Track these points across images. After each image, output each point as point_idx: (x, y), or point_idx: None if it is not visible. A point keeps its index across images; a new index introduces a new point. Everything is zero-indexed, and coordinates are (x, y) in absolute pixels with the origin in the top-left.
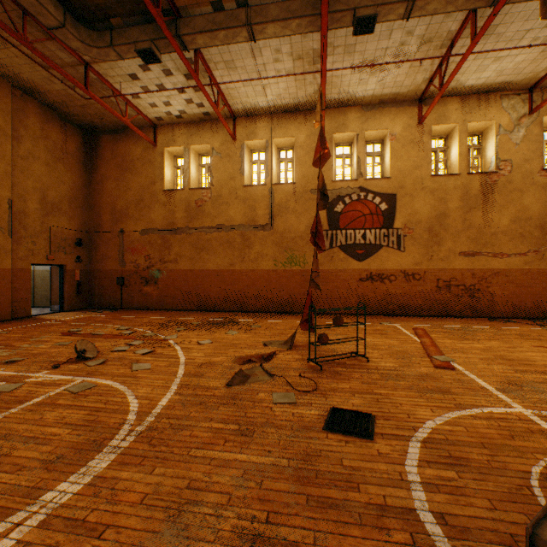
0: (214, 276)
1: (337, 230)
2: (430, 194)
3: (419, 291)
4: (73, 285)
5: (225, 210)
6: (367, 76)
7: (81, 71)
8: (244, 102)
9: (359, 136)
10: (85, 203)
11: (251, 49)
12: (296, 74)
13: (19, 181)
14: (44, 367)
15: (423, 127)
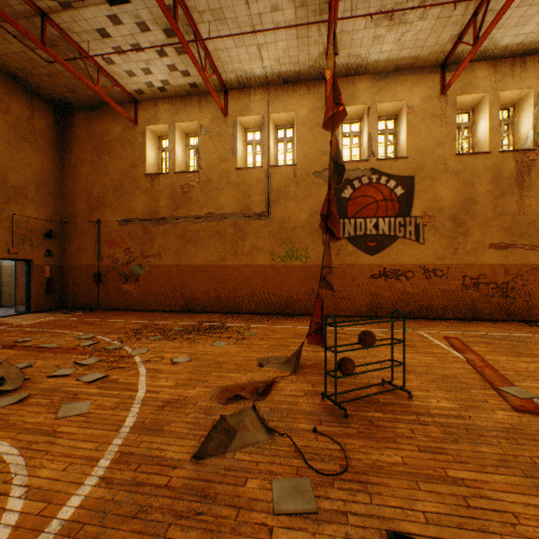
0: (202, 272)
1: (344, 219)
2: (454, 176)
3: (441, 289)
4: (41, 283)
5: (215, 197)
6: (383, 32)
7: (39, 25)
8: (237, 70)
9: (370, 109)
10: (56, 190)
11: None
12: (298, 25)
13: None
14: None
15: (446, 98)
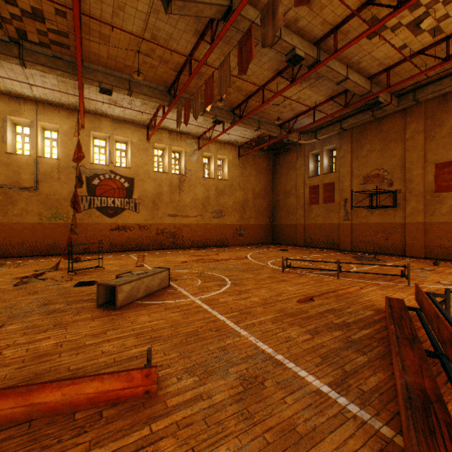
0: None
1: (95, 196)
2: (154, 181)
3: (148, 235)
4: None
5: None
6: (114, 106)
7: None
8: (9, 87)
9: (111, 137)
10: None
11: None
12: (60, 92)
13: None
14: None
15: (150, 143)
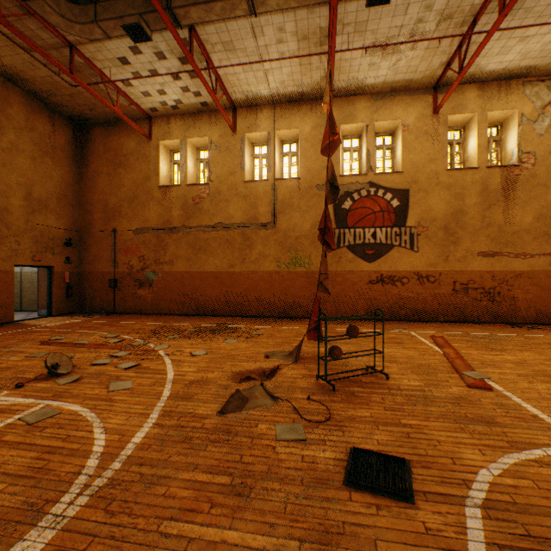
0: (212, 278)
1: (344, 228)
2: (446, 189)
3: (434, 294)
4: (61, 288)
5: (224, 208)
6: (378, 60)
7: (66, 54)
8: (245, 91)
9: (368, 127)
10: (75, 201)
11: (252, 27)
12: (301, 56)
13: (0, 175)
14: (6, 387)
15: (438, 117)
